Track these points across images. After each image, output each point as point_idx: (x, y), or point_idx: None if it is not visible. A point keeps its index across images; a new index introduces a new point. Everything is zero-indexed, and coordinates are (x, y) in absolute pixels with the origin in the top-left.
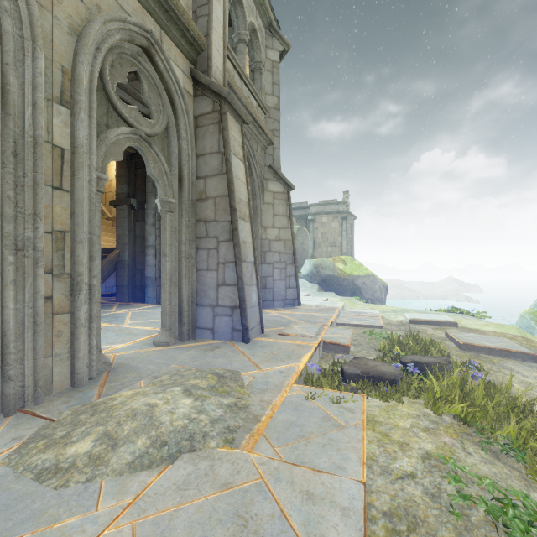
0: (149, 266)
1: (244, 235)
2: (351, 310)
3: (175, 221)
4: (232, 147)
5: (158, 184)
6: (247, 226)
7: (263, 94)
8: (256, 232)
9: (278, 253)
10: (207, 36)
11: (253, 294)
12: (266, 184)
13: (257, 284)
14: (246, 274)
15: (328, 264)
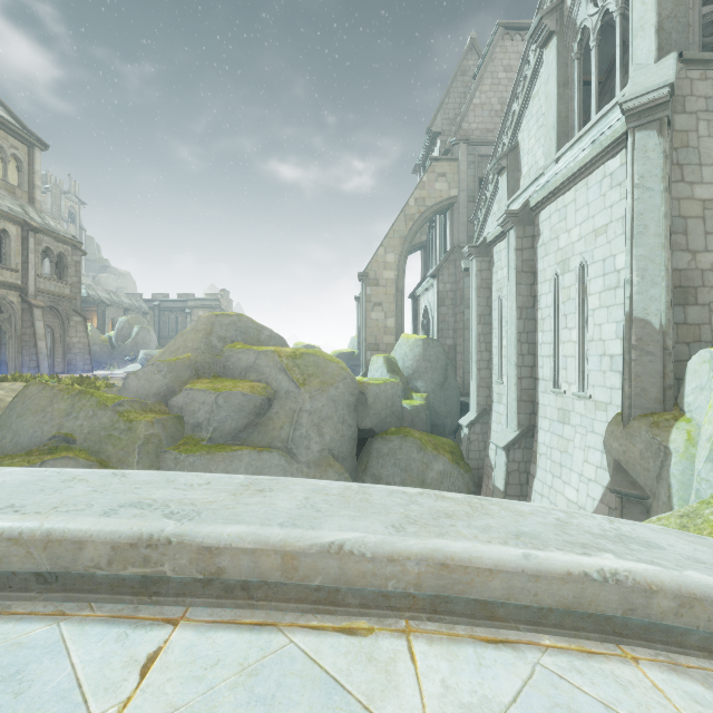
0: (3, 354)
1: (42, 345)
2: (121, 375)
3: (14, 342)
4: (36, 319)
5: (7, 331)
6: (44, 342)
7: (69, 277)
8: (65, 339)
9: (80, 349)
10: (27, 284)
11: (46, 364)
12: (72, 317)
13: (48, 361)
14: (42, 357)
15: (155, 353)
